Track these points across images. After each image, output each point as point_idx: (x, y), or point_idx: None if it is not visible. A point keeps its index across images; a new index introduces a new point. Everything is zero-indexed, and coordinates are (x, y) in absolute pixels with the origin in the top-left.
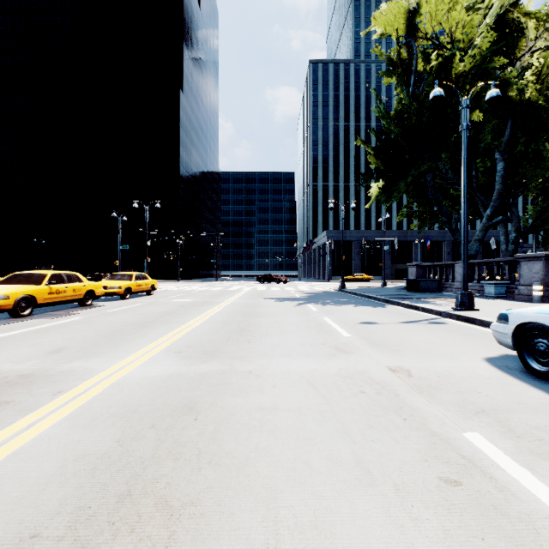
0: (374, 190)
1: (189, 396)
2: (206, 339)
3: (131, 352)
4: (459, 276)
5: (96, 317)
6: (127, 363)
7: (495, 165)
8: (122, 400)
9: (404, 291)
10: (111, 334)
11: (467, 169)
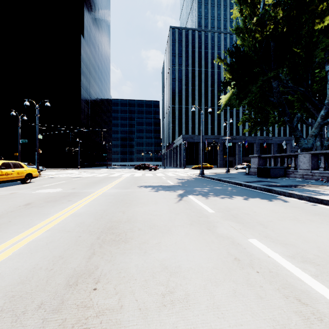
0: (223, 101)
1: None
2: None
3: None
4: (303, 165)
5: None
6: None
7: (326, 76)
8: None
9: (255, 177)
10: None
11: None
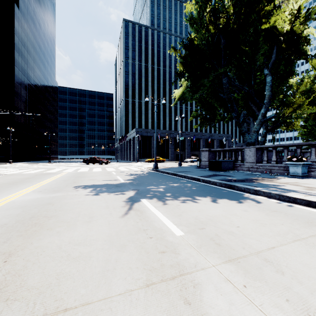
0: (176, 94)
1: None
2: None
3: None
4: (249, 158)
5: None
6: None
7: (265, 79)
8: None
9: (207, 170)
10: None
11: None
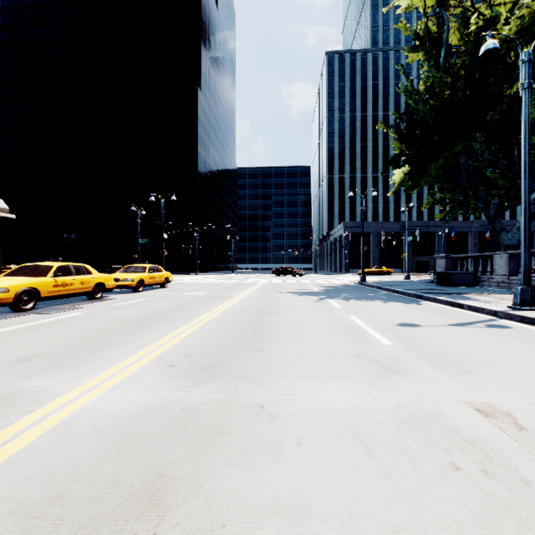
0: (397, 177)
1: (159, 462)
2: (209, 344)
3: (112, 364)
4: (499, 269)
5: (98, 313)
6: (98, 382)
7: None
8: (52, 464)
9: (433, 285)
10: (103, 334)
11: (529, 137)
